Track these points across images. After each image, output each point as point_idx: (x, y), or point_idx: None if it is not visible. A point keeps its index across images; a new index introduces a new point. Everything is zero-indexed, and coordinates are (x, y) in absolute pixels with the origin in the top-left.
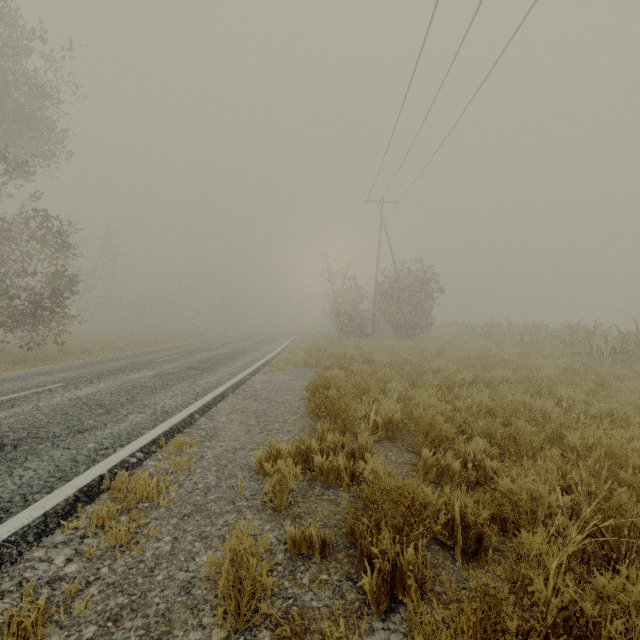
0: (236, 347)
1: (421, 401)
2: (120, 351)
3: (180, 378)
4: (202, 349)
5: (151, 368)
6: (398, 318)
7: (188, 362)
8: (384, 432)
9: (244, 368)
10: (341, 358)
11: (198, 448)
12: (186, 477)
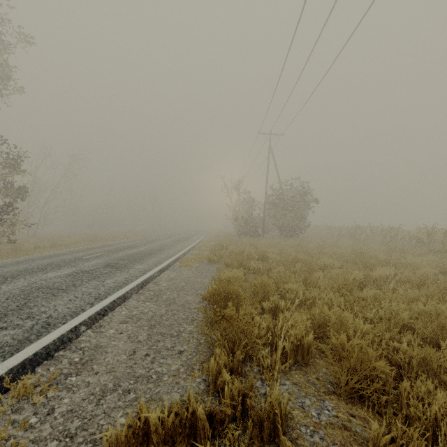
0: (156, 245)
1: (332, 316)
2: (64, 248)
3: (91, 277)
4: (128, 246)
5: (72, 265)
6: (283, 222)
7: (109, 259)
8: (293, 358)
9: (156, 265)
10: (240, 257)
11: (54, 391)
12: None
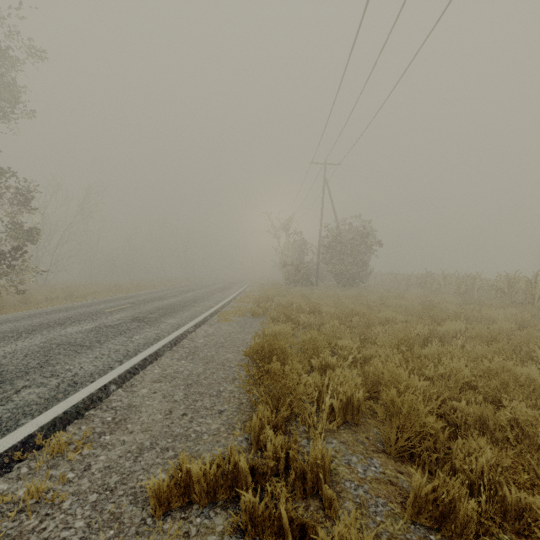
0: (190, 296)
1: (386, 373)
2: (81, 299)
3: (117, 332)
4: (157, 298)
5: (94, 320)
6: (340, 268)
7: (136, 312)
8: (342, 417)
9: (190, 319)
10: (288, 309)
11: (88, 449)
12: (38, 523)
